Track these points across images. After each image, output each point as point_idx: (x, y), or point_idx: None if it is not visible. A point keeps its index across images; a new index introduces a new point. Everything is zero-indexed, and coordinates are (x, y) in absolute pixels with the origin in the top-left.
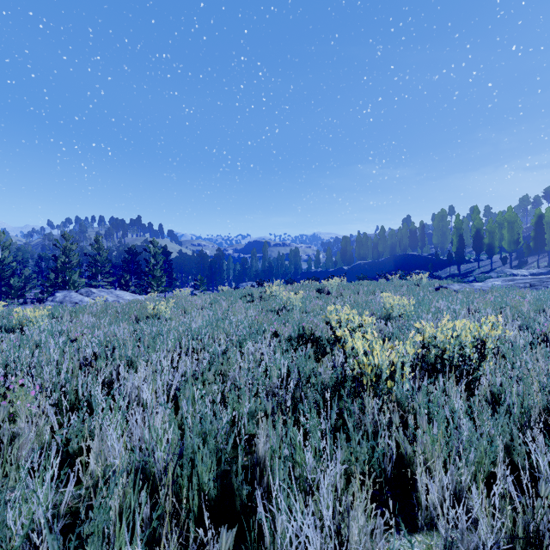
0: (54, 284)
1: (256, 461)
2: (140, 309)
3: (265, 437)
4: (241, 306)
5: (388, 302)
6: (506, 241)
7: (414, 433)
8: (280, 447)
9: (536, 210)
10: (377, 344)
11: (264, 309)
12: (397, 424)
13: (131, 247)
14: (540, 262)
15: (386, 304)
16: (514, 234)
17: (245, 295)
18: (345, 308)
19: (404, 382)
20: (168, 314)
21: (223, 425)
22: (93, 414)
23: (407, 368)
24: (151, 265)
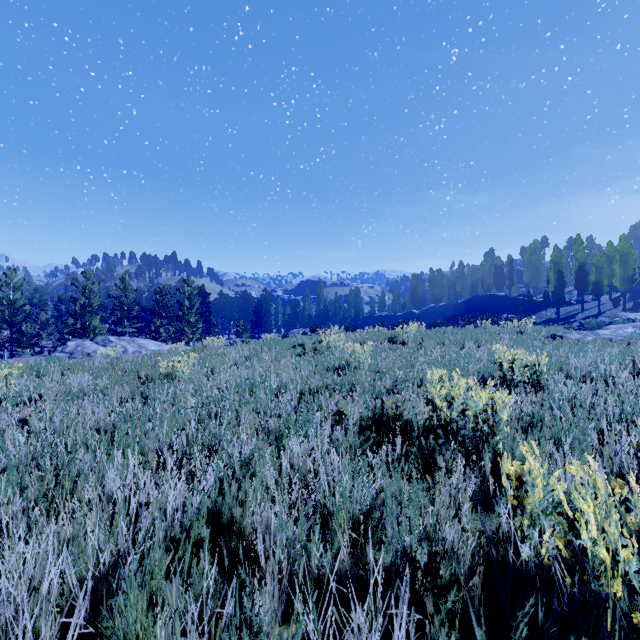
0: (73, 330)
1: None
2: (153, 366)
3: None
4: (287, 362)
5: (505, 360)
6: (618, 277)
7: None
8: None
9: None
10: None
11: (319, 367)
12: None
13: (163, 288)
14: None
15: (502, 363)
16: (628, 269)
17: (294, 345)
18: (456, 376)
19: None
20: (186, 374)
21: None
22: None
23: None
24: (185, 308)
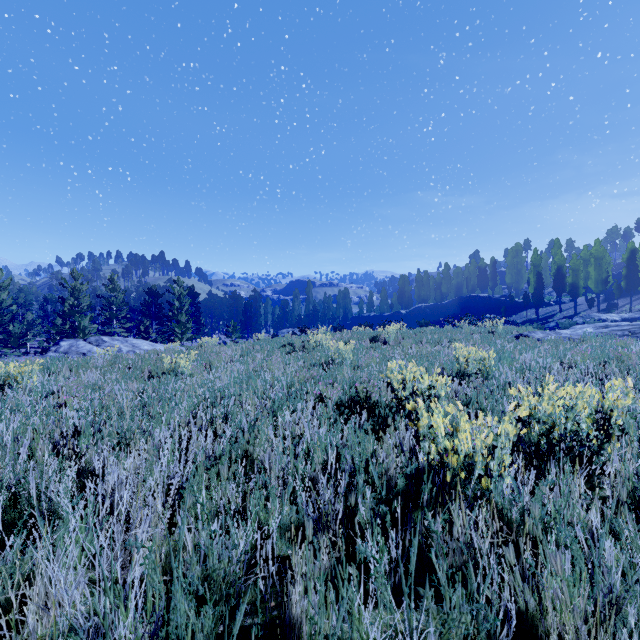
0: (61, 330)
1: (288, 619)
2: (155, 363)
3: (305, 562)
4: (278, 359)
5: (461, 355)
6: (593, 280)
7: (534, 570)
8: (326, 584)
9: (628, 244)
10: (467, 424)
11: (307, 363)
12: (510, 560)
13: (152, 288)
14: (632, 305)
15: (459, 358)
16: (602, 272)
17: (284, 344)
18: (410, 365)
19: (503, 477)
20: (188, 370)
21: (238, 559)
22: (53, 527)
23: (507, 456)
24: (175, 308)
